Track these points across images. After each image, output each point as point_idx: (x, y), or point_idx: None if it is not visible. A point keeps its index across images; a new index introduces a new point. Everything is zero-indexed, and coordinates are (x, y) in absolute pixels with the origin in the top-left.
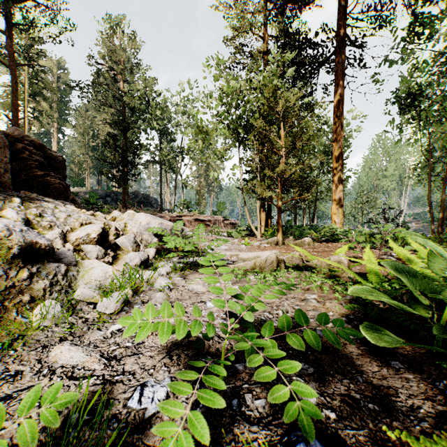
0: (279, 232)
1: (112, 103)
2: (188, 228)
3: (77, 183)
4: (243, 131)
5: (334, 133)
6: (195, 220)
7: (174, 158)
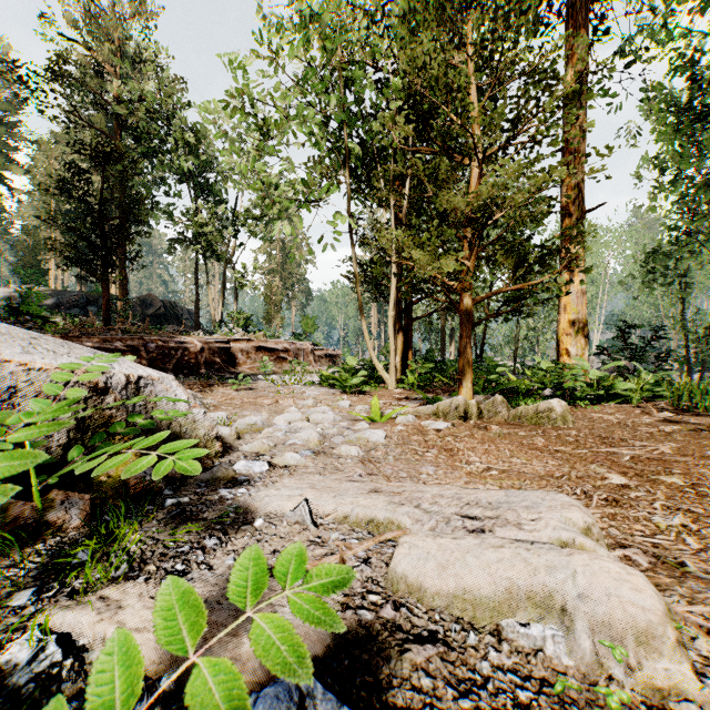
0: (464, 383)
1: (104, 128)
2: (242, 364)
3: (30, 278)
4: (357, 146)
5: (567, 151)
6: (257, 349)
7: (220, 230)
